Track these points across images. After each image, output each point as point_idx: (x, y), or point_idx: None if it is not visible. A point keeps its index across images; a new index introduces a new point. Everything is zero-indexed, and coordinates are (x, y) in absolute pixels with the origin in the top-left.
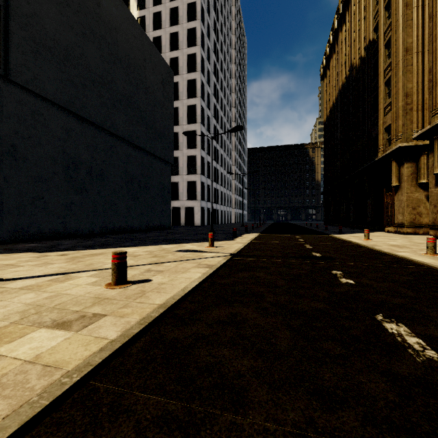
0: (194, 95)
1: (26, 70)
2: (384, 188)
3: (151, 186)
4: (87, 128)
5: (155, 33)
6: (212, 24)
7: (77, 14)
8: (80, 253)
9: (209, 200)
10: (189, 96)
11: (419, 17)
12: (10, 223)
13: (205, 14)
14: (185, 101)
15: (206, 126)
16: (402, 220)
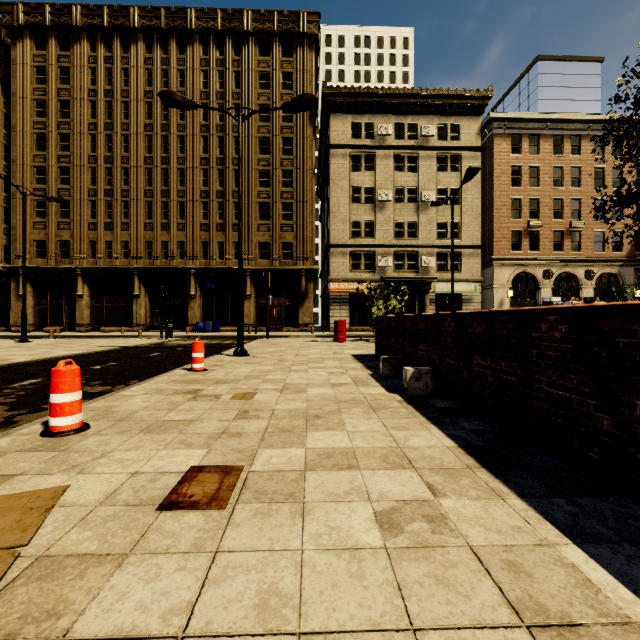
0: None
1: None
2: None
3: None
4: None
5: None
6: None
7: None
8: None
9: None
10: None
11: None
12: None
13: None
14: None
15: None
16: None
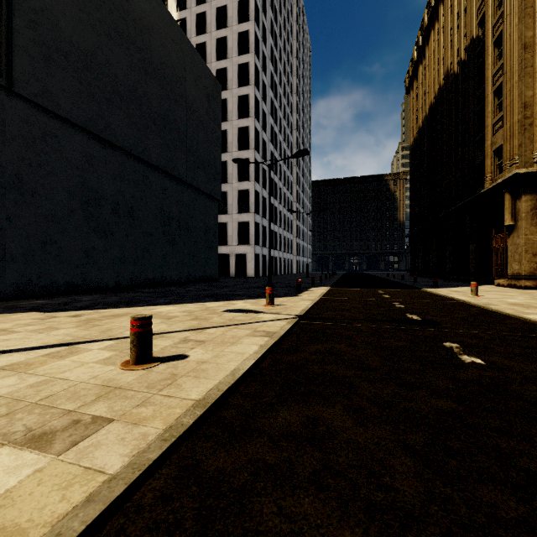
0: (246, 114)
1: (34, 80)
2: (493, 229)
3: (193, 227)
4: (112, 154)
5: (199, 38)
6: (269, 26)
7: (100, 10)
8: (98, 313)
9: (265, 245)
10: (241, 116)
11: None
12: (15, 274)
13: (260, 13)
14: (235, 122)
15: (261, 153)
16: (519, 269)
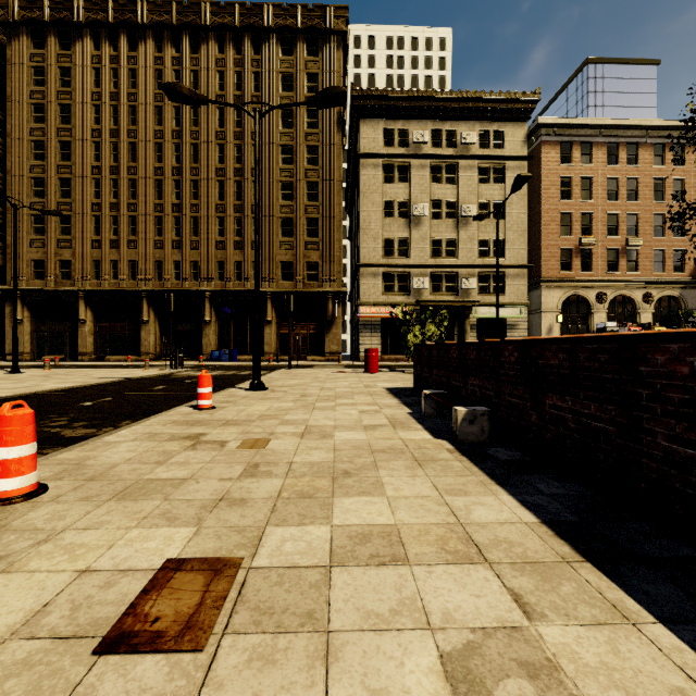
0: None
1: None
2: None
3: None
4: None
5: None
6: None
7: None
8: None
9: None
10: None
11: None
12: None
13: None
14: None
15: None
16: None
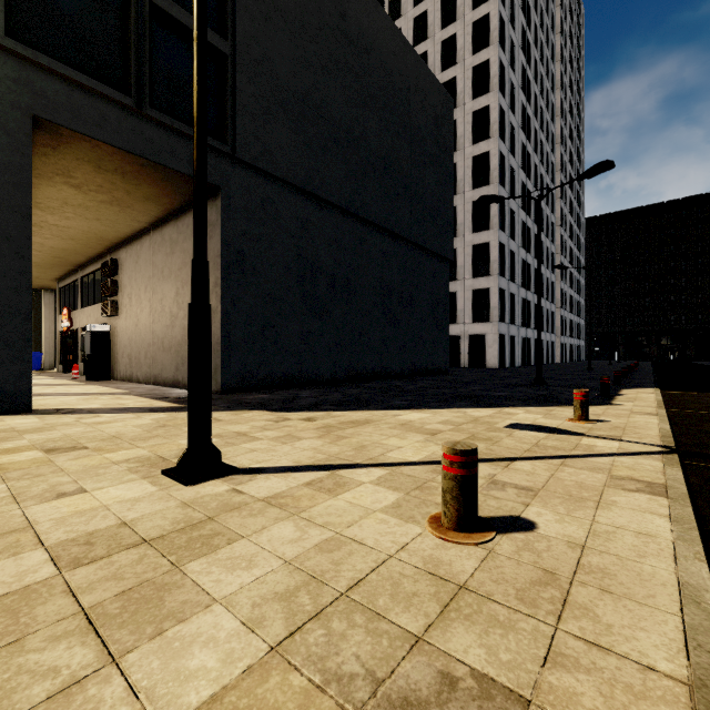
0: (484, 135)
1: (255, 141)
2: None
3: (418, 301)
4: (328, 215)
5: (417, 50)
6: None
7: (316, 40)
8: (332, 418)
9: (513, 322)
10: (476, 140)
11: None
12: (237, 363)
13: None
14: (468, 150)
15: (507, 188)
16: None
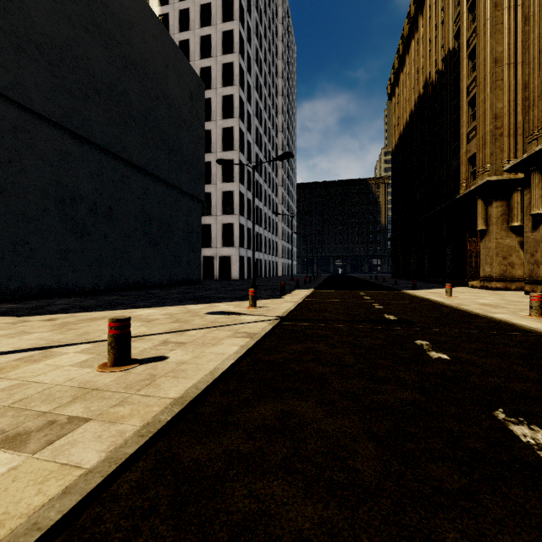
0: (230, 115)
1: (4, 72)
2: (468, 233)
3: (175, 229)
4: (89, 152)
5: (182, 35)
6: (254, 26)
7: (76, 1)
8: (74, 317)
9: (250, 248)
10: (225, 116)
11: (511, 20)
12: None
13: (245, 13)
14: (219, 122)
15: (246, 155)
16: (490, 272)
